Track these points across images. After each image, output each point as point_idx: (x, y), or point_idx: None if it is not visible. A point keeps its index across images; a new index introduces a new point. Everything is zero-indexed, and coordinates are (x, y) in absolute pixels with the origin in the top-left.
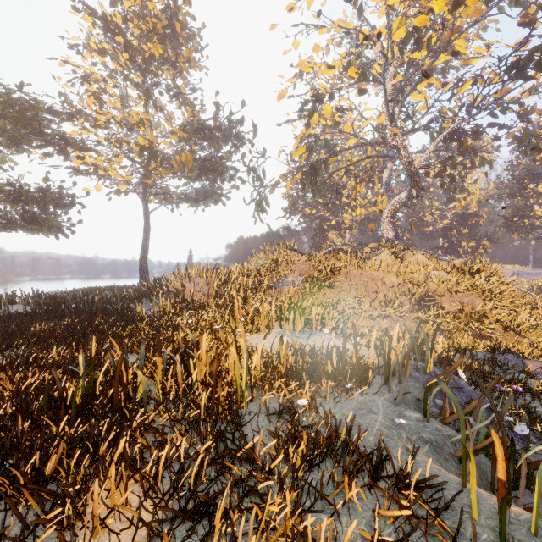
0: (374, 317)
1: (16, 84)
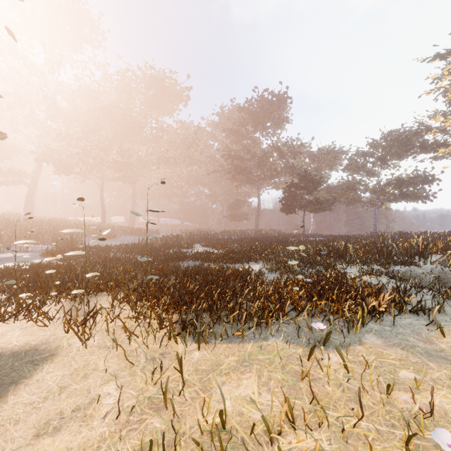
0: None
1: (397, 130)
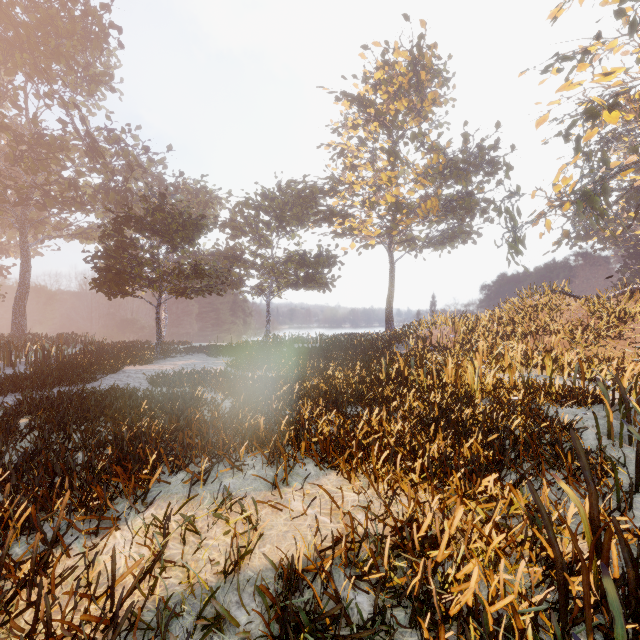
0: None
1: (303, 180)
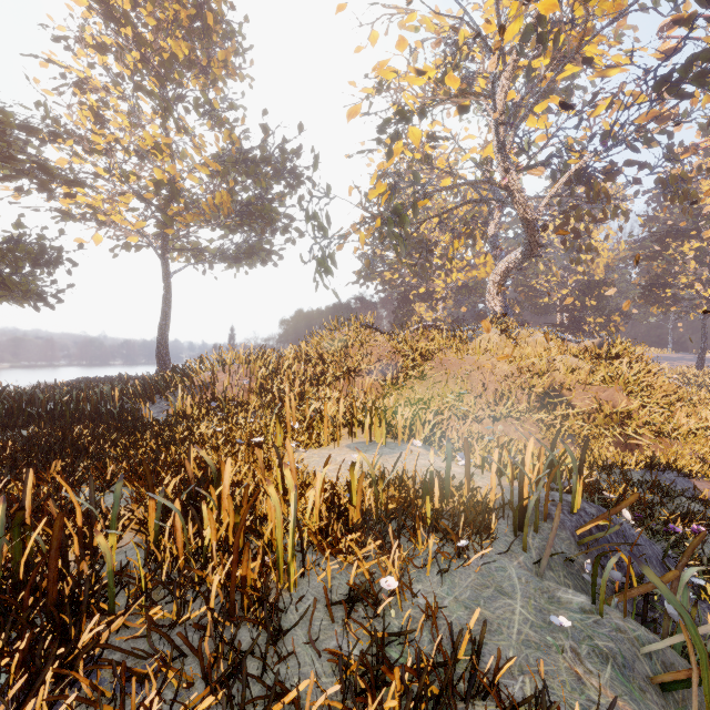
0: (481, 419)
1: None
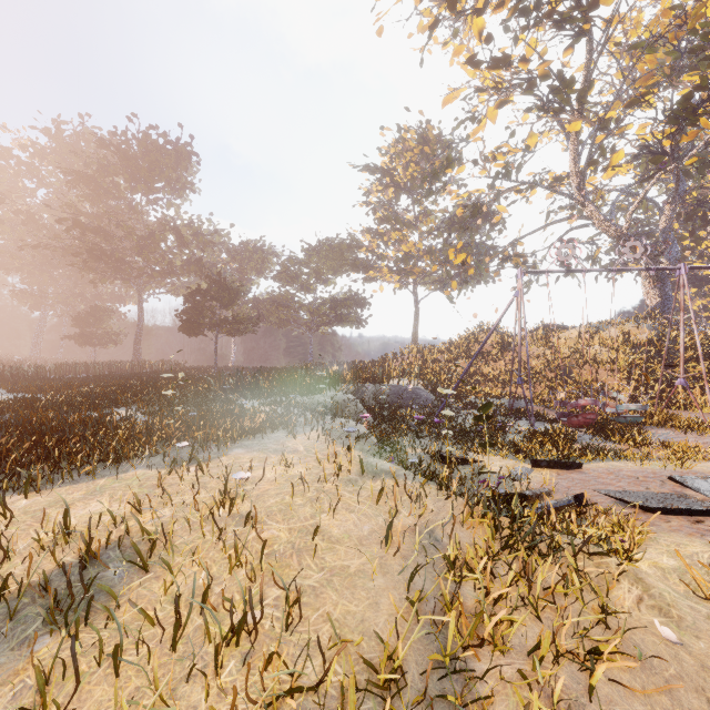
0: (514, 384)
1: (332, 241)
